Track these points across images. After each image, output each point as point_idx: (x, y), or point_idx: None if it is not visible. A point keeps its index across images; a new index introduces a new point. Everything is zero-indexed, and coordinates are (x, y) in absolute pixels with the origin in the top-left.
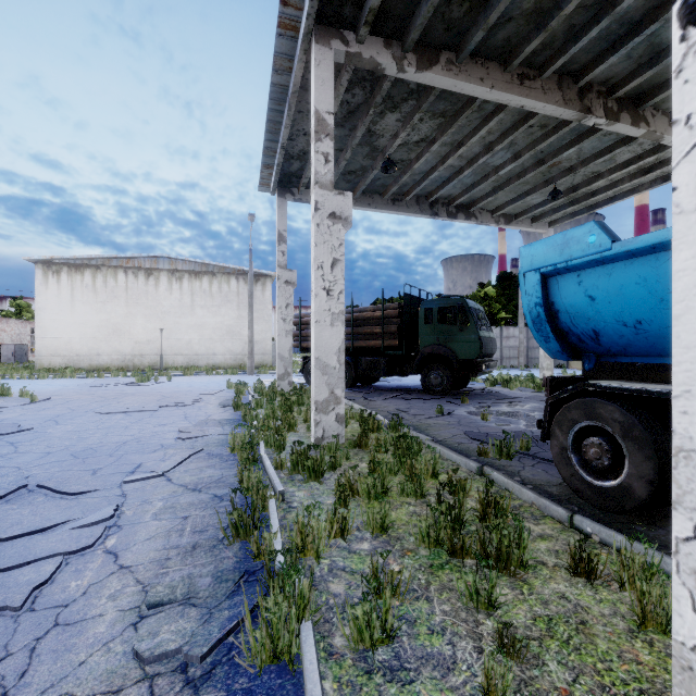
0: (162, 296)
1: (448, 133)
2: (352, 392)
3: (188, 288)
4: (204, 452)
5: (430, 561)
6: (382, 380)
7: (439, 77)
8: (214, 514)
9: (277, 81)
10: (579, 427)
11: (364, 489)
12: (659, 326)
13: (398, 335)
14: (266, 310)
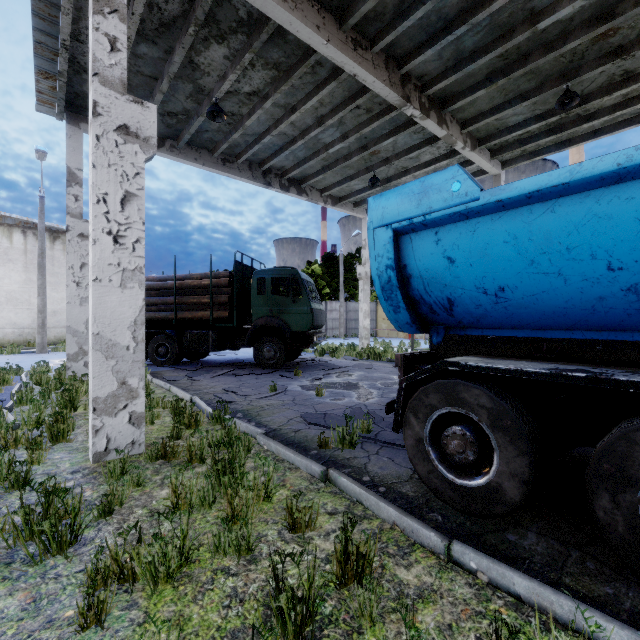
0: None
1: (282, 90)
2: (175, 370)
3: None
4: None
5: None
6: (213, 353)
7: (273, 4)
8: None
9: None
10: (438, 415)
11: (147, 567)
12: (523, 294)
13: (229, 306)
14: None
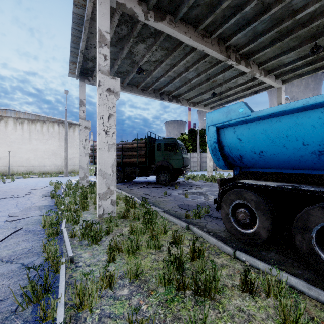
0: (9, 132)
1: (169, 58)
2: (122, 185)
3: (27, 128)
4: (23, 230)
5: (165, 297)
6: (137, 178)
7: (166, 27)
8: (18, 282)
9: (77, 11)
10: (234, 203)
11: (126, 248)
12: (270, 154)
13: (145, 156)
14: (76, 142)
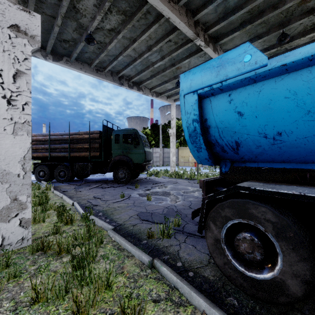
0: None
1: (128, 27)
2: (69, 184)
3: None
4: None
5: None
6: (92, 175)
7: None
8: None
9: None
10: (231, 223)
11: None
12: (297, 137)
13: (99, 149)
14: None
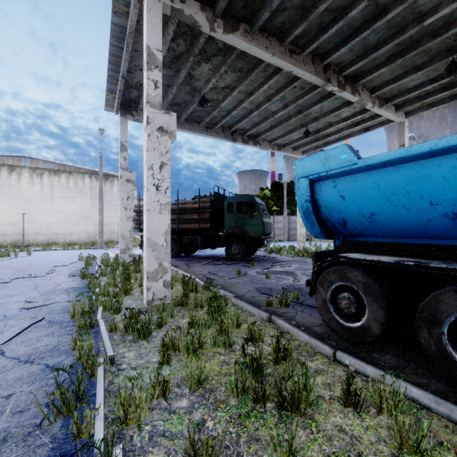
0: (24, 188)
1: (244, 84)
2: (178, 260)
3: (48, 182)
4: (46, 320)
5: (238, 411)
6: (199, 251)
7: (239, 40)
8: (41, 388)
9: (117, 21)
10: (335, 286)
11: (184, 346)
12: (385, 217)
13: (210, 220)
14: (114, 201)
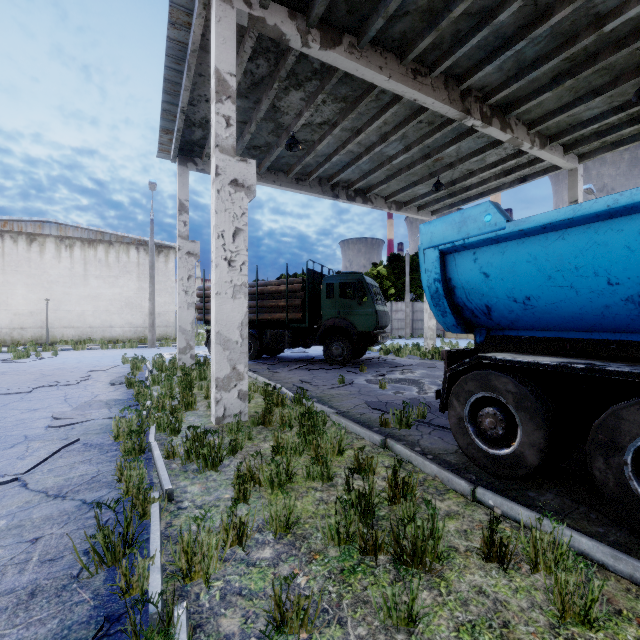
0: (48, 264)
1: (349, 118)
2: (258, 363)
3: (80, 257)
4: (81, 443)
5: (340, 564)
6: (286, 350)
7: (342, 58)
8: (77, 531)
9: (175, 36)
10: (475, 398)
11: (267, 478)
12: (546, 302)
13: (302, 308)
14: (170, 282)
